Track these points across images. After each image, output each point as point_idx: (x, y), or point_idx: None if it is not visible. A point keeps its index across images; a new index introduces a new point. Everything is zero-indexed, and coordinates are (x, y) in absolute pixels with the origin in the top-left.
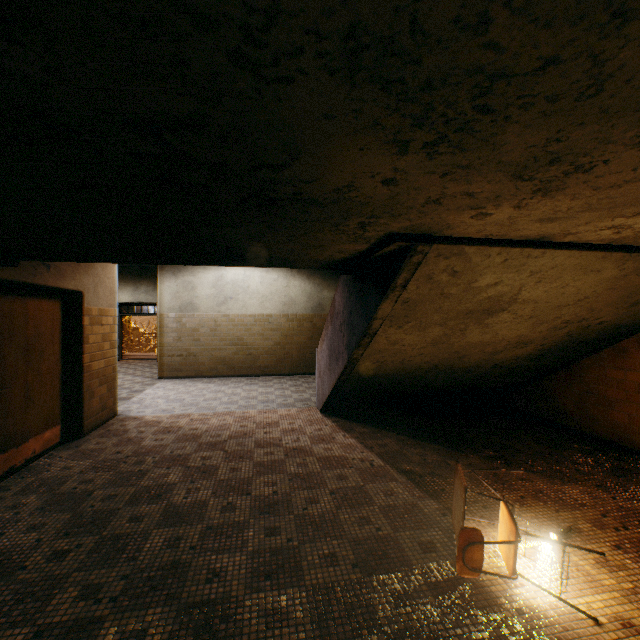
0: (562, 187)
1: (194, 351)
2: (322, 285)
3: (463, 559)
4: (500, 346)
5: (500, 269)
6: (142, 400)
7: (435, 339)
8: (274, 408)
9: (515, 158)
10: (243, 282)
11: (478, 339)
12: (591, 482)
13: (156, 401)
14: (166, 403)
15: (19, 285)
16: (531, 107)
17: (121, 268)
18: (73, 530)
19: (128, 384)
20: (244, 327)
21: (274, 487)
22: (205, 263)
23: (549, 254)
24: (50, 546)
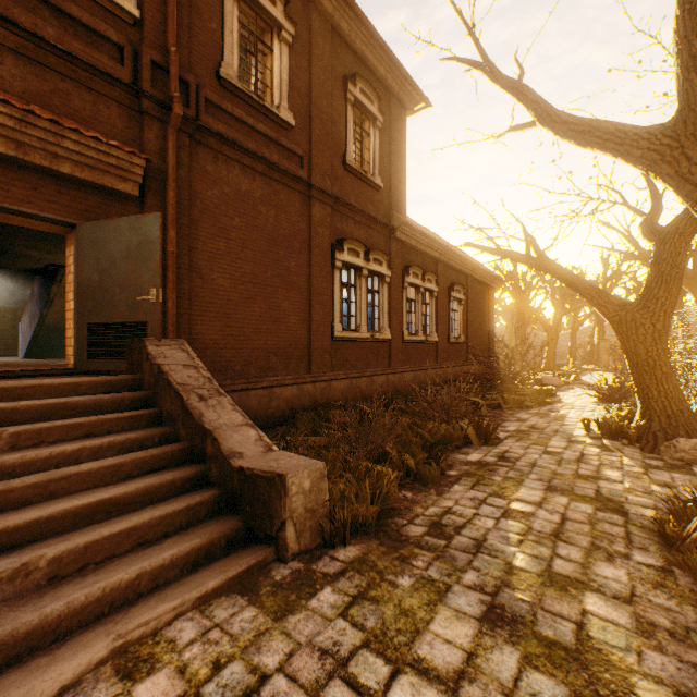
0: None
1: None
2: (27, 285)
3: None
4: None
5: None
6: None
7: None
8: None
9: None
10: None
11: None
12: None
13: None
14: None
15: None
16: (61, 253)
17: None
18: None
19: None
20: None
21: None
22: None
23: None
24: None
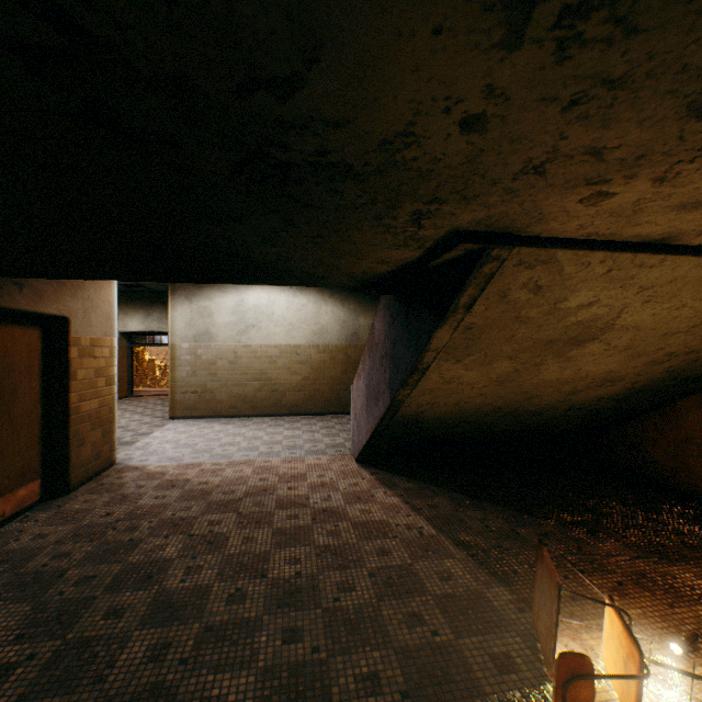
0: None
1: (211, 387)
2: (358, 311)
3: (564, 699)
4: (581, 384)
5: (600, 283)
6: (147, 445)
7: (501, 376)
8: (301, 456)
9: None
10: (267, 308)
11: (555, 376)
12: None
13: (163, 446)
14: (175, 449)
15: None
16: None
17: (130, 292)
18: (29, 630)
19: (134, 425)
20: (268, 359)
21: (297, 566)
22: (210, 280)
23: (670, 262)
24: None
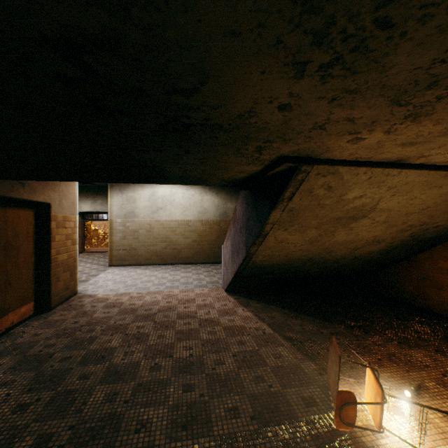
0: (431, 112)
1: (135, 246)
2: (226, 199)
3: (340, 416)
4: (360, 244)
5: (365, 185)
6: (96, 282)
7: (312, 239)
8: (192, 288)
9: (398, 82)
10: (170, 197)
11: (344, 238)
12: (431, 347)
13: (106, 283)
14: (113, 284)
15: (0, 198)
16: (430, 20)
17: (83, 187)
18: (35, 386)
19: (87, 270)
20: (170, 229)
21: (190, 351)
22: (138, 181)
23: (404, 173)
24: (16, 400)
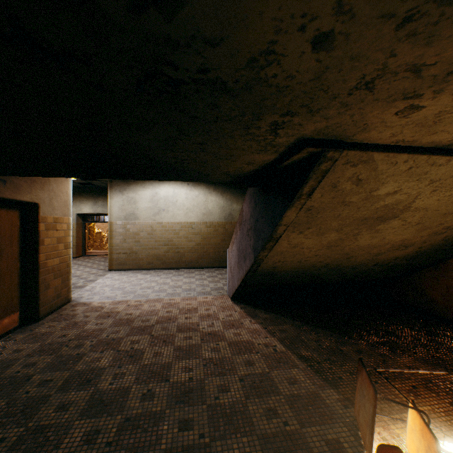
0: None
1: (135, 250)
2: (232, 200)
3: None
4: (384, 248)
5: (402, 177)
6: (93, 288)
7: (330, 243)
8: (194, 296)
9: None
10: (172, 198)
11: (367, 243)
12: None
13: (103, 289)
14: (111, 291)
15: None
16: None
17: (84, 188)
18: (2, 420)
19: (85, 275)
20: (173, 232)
21: (190, 373)
22: (131, 177)
23: None
24: None
